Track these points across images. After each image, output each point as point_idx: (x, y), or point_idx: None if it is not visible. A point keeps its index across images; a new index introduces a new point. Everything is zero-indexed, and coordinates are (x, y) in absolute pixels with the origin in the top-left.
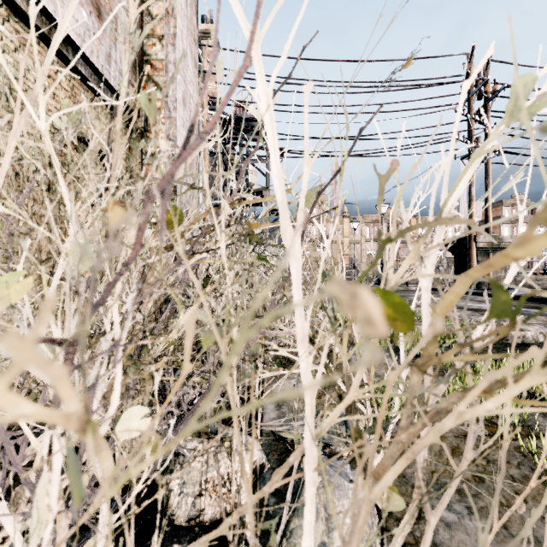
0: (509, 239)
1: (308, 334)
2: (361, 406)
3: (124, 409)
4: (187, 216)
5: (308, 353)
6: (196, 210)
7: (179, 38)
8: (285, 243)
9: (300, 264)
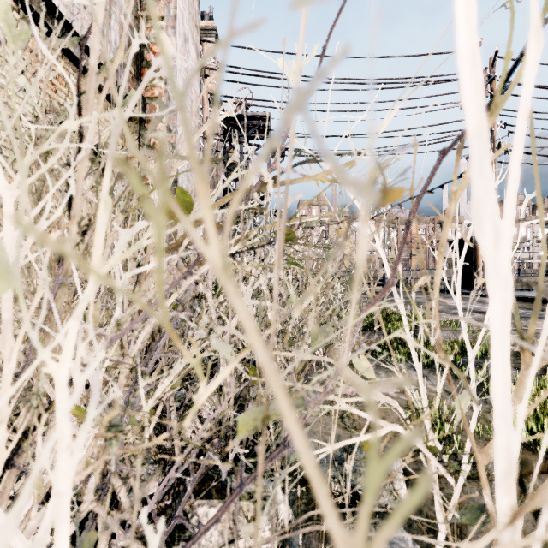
0: (516, 240)
1: (517, 460)
2: (449, 478)
3: (108, 474)
4: (193, 209)
5: (515, 505)
6: None
7: (179, 21)
8: (480, 238)
9: (509, 291)
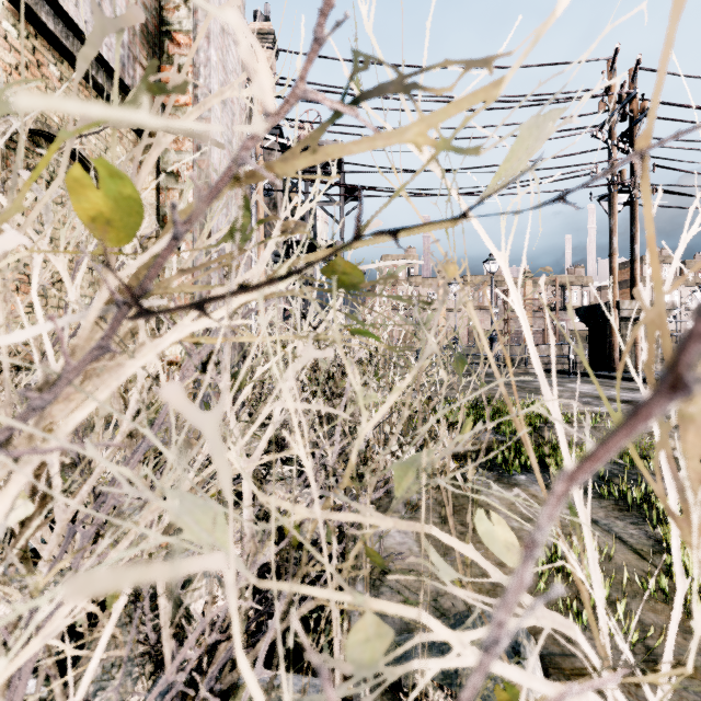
0: None
1: None
2: None
3: None
4: (199, 243)
5: None
6: (220, 234)
7: (214, 1)
8: None
9: None
